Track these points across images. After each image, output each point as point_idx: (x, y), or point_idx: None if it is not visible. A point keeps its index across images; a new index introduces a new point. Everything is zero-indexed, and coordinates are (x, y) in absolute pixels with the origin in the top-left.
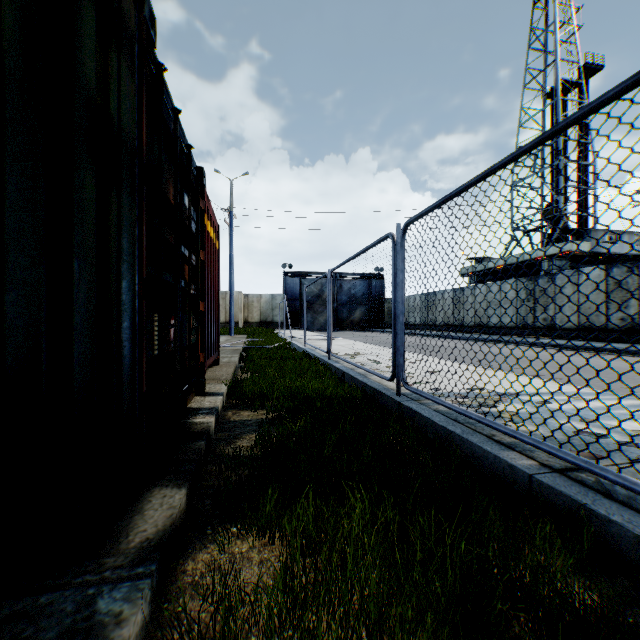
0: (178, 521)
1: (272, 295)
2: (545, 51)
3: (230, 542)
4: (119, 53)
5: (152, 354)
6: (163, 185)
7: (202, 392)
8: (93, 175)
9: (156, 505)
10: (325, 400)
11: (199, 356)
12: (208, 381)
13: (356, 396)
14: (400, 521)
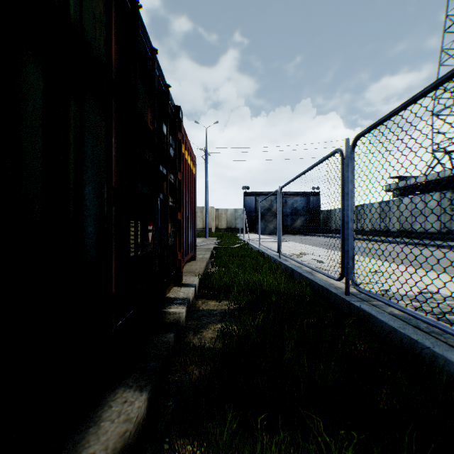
0: (133, 435)
1: (235, 209)
2: None
3: None
4: None
5: (127, 256)
6: (140, 110)
7: (179, 283)
8: (40, 70)
9: (114, 413)
10: (279, 296)
11: (177, 255)
12: (185, 273)
13: (307, 293)
14: None
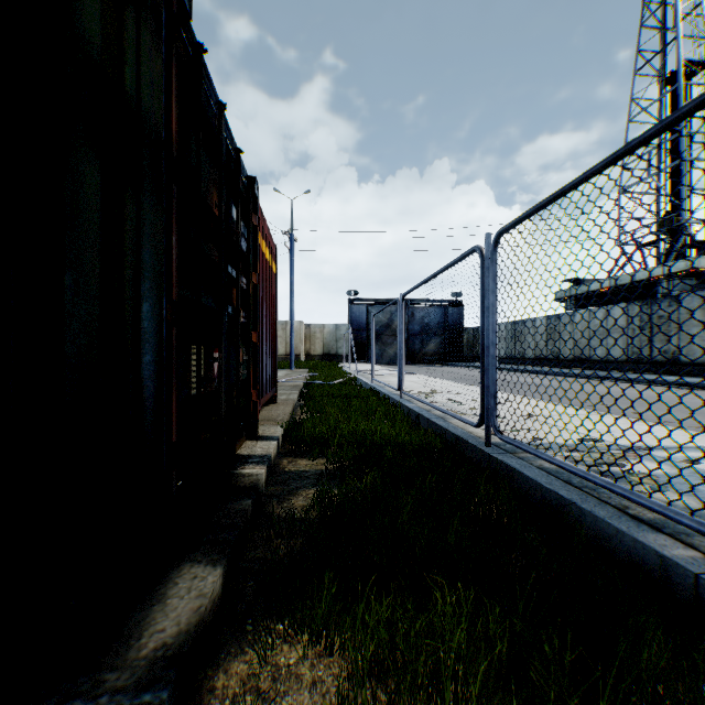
0: (209, 614)
1: (336, 325)
2: (662, 28)
3: (274, 647)
4: (138, 15)
5: (188, 394)
6: (203, 191)
7: (254, 435)
8: (97, 163)
9: (182, 590)
10: (397, 449)
11: (251, 394)
12: (262, 422)
13: (435, 445)
14: (509, 639)
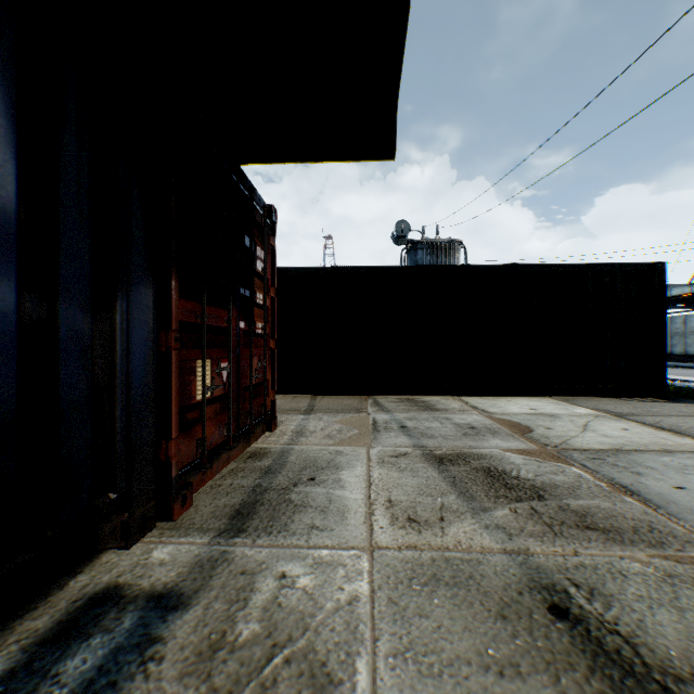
0: None
1: None
2: None
3: None
4: None
5: None
6: None
7: None
8: None
9: None
10: None
11: None
12: None
13: None
14: None
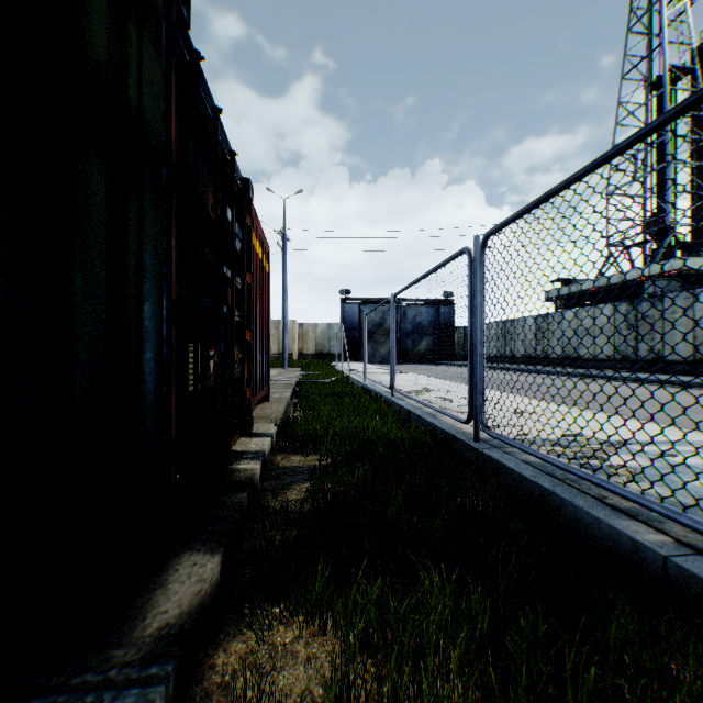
0: (208, 598)
1: (329, 324)
2: (648, 34)
3: (271, 628)
4: (140, 28)
5: (186, 390)
6: (200, 194)
7: (248, 432)
8: (103, 171)
9: (183, 576)
10: (388, 445)
11: (245, 392)
12: (256, 420)
13: (425, 441)
14: (490, 616)
